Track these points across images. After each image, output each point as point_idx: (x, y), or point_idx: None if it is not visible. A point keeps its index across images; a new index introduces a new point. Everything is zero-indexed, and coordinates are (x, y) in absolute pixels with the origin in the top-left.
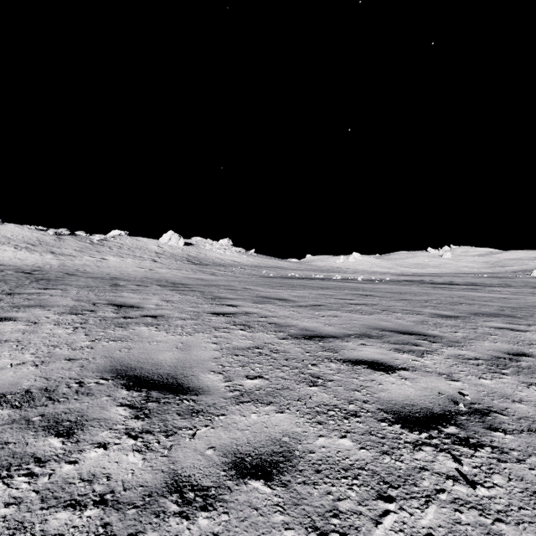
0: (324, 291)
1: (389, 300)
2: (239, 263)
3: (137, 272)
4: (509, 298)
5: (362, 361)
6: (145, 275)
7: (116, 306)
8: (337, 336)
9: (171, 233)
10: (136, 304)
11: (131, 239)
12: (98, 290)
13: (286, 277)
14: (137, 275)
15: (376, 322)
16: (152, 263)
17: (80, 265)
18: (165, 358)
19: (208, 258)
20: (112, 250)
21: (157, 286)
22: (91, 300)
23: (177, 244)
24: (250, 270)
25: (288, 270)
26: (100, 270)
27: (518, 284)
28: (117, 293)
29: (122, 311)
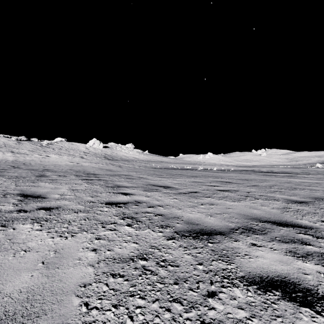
0: (195, 179)
1: (244, 186)
2: (138, 159)
3: (67, 165)
4: (320, 183)
5: (269, 280)
6: (71, 167)
7: (23, 197)
8: (222, 231)
9: (94, 140)
10: (44, 194)
11: (69, 143)
12: (22, 180)
13: (168, 168)
14: (65, 168)
15: (248, 210)
16: (80, 159)
17: (28, 160)
18: (12, 291)
19: (118, 156)
20: (54, 151)
21: (74, 176)
22: (6, 190)
23: (99, 146)
24: (145, 164)
25: (169, 163)
26: (41, 163)
27: (313, 172)
28: (36, 183)
29: (23, 203)
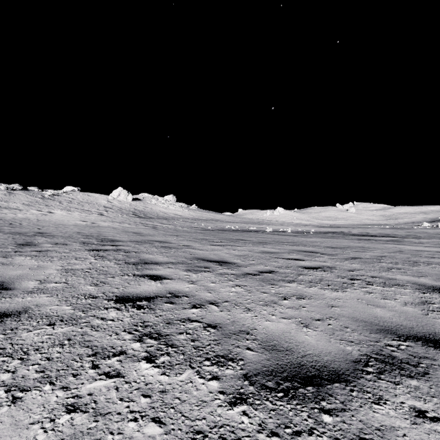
0: (265, 248)
1: (340, 259)
2: (181, 216)
3: (76, 226)
4: None
5: None
6: (81, 229)
7: None
8: (340, 370)
9: (120, 189)
10: (11, 280)
11: (83, 194)
12: None
13: (224, 230)
14: (72, 230)
15: (367, 311)
16: (98, 216)
17: (19, 219)
18: None
19: (153, 212)
20: (62, 204)
21: (78, 245)
22: None
23: (126, 199)
24: (191, 223)
25: (224, 222)
26: (37, 223)
27: (424, 235)
28: (9, 258)
29: None
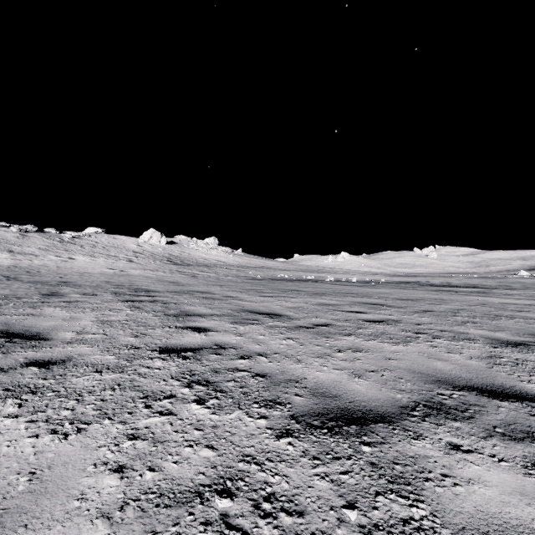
0: (323, 299)
1: (409, 312)
2: (225, 263)
3: (103, 274)
4: None
5: None
6: (109, 277)
7: (4, 338)
8: (386, 413)
9: (152, 231)
10: (46, 331)
11: (108, 237)
12: (13, 303)
13: (276, 279)
14: (99, 279)
15: (427, 363)
16: (127, 263)
17: (37, 266)
18: None
19: (191, 257)
20: (84, 249)
21: (110, 295)
22: None
23: (159, 242)
24: (236, 271)
25: (277, 270)
26: (57, 271)
27: (518, 285)
28: (38, 308)
29: None
